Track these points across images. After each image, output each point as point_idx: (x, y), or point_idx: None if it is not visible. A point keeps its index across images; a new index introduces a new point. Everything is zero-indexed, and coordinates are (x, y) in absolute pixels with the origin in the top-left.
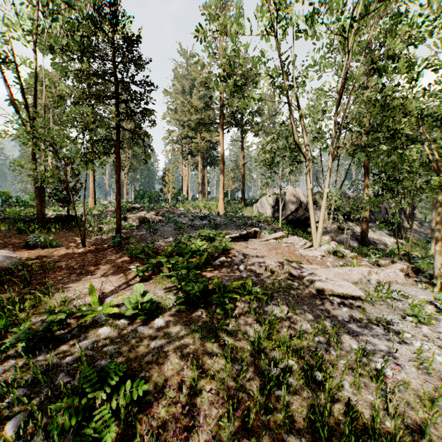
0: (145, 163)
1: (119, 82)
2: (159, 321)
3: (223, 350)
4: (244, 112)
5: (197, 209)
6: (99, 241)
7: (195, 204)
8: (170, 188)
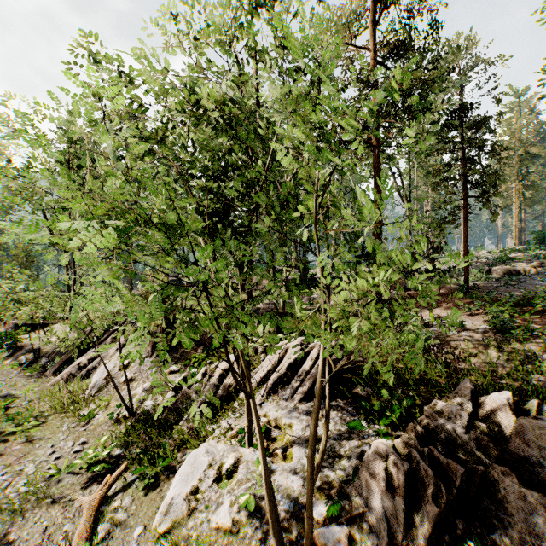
0: (493, 221)
1: (466, 160)
2: (464, 332)
3: (498, 353)
4: None
5: None
6: (452, 289)
7: None
8: None
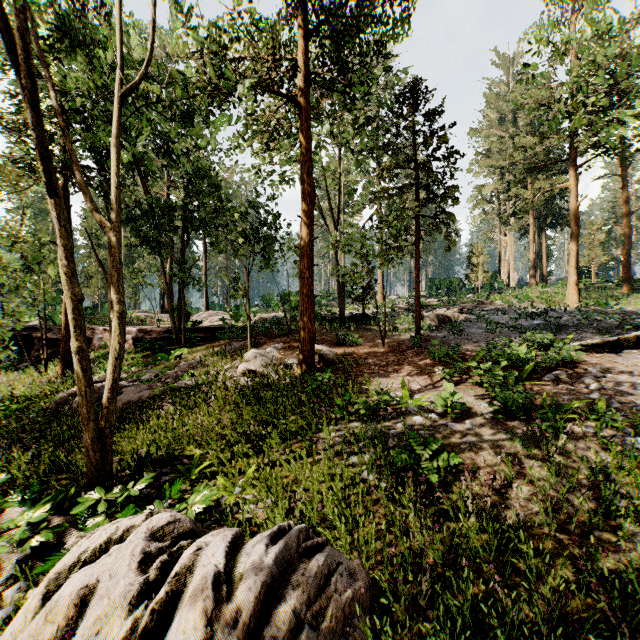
0: (448, 251)
1: (418, 165)
2: (469, 422)
3: (547, 464)
4: (610, 145)
5: (526, 302)
6: (396, 342)
7: (521, 293)
8: (479, 272)
